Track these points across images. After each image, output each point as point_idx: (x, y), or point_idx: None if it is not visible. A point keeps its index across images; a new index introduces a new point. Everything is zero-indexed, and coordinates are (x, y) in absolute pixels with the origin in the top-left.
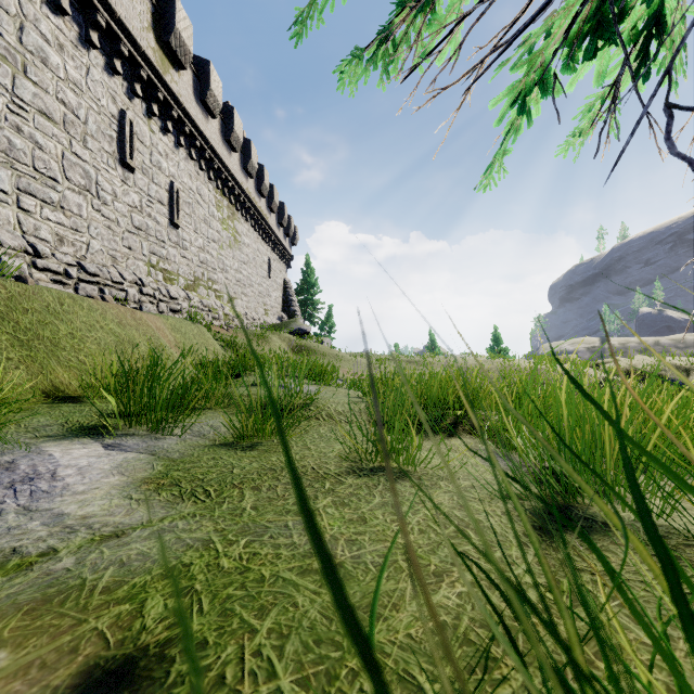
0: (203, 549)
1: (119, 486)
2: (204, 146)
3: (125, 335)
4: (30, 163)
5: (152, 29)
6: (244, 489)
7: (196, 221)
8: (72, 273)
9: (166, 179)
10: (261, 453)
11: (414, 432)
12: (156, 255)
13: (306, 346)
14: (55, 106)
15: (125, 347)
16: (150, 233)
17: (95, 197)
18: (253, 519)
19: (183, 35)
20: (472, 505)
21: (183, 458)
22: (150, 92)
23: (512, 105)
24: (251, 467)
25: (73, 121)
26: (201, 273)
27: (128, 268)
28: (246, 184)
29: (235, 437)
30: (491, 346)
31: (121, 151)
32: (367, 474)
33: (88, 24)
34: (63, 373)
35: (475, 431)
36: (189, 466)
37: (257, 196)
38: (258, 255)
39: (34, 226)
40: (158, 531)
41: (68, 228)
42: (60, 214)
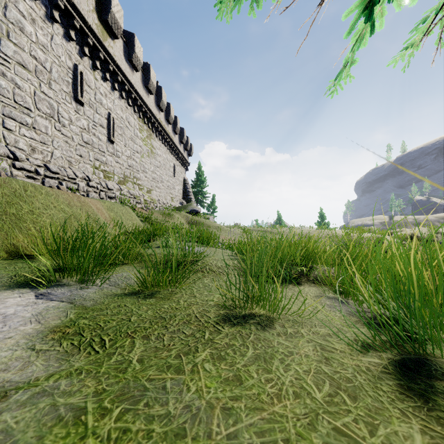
0: (72, 422)
1: (30, 335)
2: (131, 90)
3: (72, 212)
4: (12, 97)
5: (95, 11)
6: (135, 338)
7: (126, 139)
8: (40, 172)
9: (105, 111)
10: (158, 301)
11: (278, 286)
12: (99, 161)
13: (197, 221)
14: (29, 60)
15: (71, 221)
16: (94, 146)
17: (57, 122)
18: (135, 376)
19: (116, 15)
20: (335, 358)
21: (95, 305)
22: (94, 53)
23: (364, 12)
24: (146, 315)
25: (41, 71)
26: (129, 173)
27: (79, 169)
28: (159, 116)
29: (141, 286)
30: (318, 221)
31: (75, 91)
32: (240, 322)
33: (52, 6)
34: (23, 238)
35: (317, 280)
36: (96, 314)
37: (166, 124)
38: (167, 162)
39: (14, 139)
40: (38, 394)
41: (38, 141)
42: (32, 132)
